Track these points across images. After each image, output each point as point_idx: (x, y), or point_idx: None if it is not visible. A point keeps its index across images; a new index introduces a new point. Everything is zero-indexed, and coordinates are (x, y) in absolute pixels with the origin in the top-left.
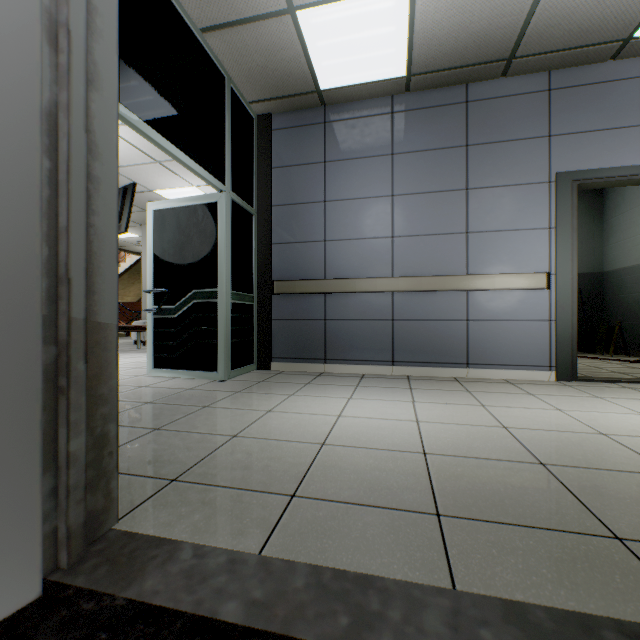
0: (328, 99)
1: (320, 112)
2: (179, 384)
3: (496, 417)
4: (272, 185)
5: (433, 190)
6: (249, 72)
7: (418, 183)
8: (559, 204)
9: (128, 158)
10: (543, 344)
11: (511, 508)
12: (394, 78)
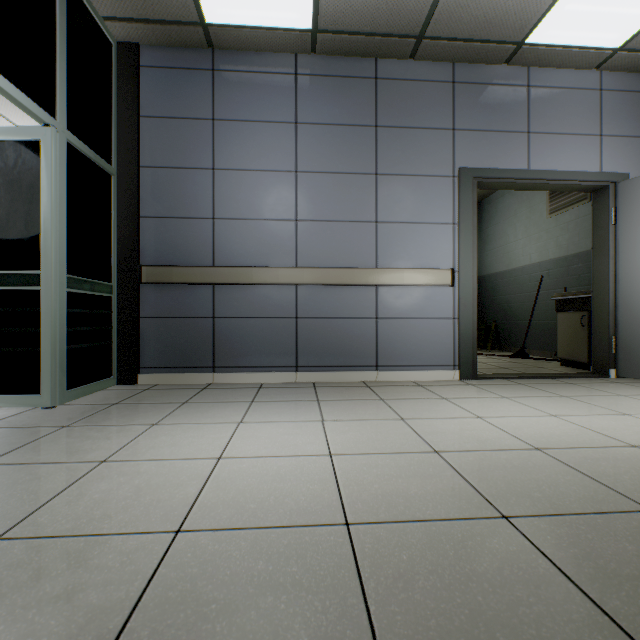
0: (217, 40)
1: (207, 55)
2: None
3: (422, 436)
4: (140, 139)
5: (341, 171)
6: None
7: (325, 161)
8: (462, 200)
9: None
10: (448, 343)
11: None
12: (298, 30)
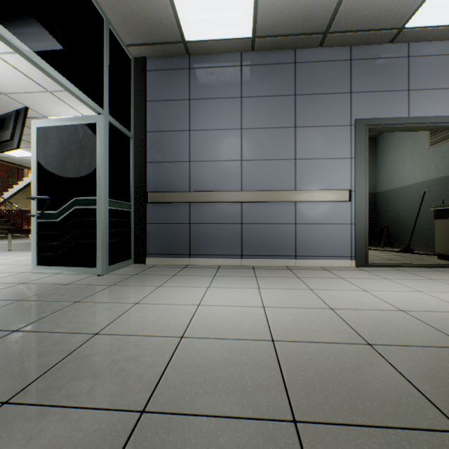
0: (192, 50)
1: (186, 60)
2: (59, 279)
3: (323, 299)
4: (147, 115)
5: (271, 126)
6: (125, 17)
7: (260, 120)
8: (357, 141)
9: (20, 85)
10: (347, 241)
11: (360, 402)
12: (243, 38)
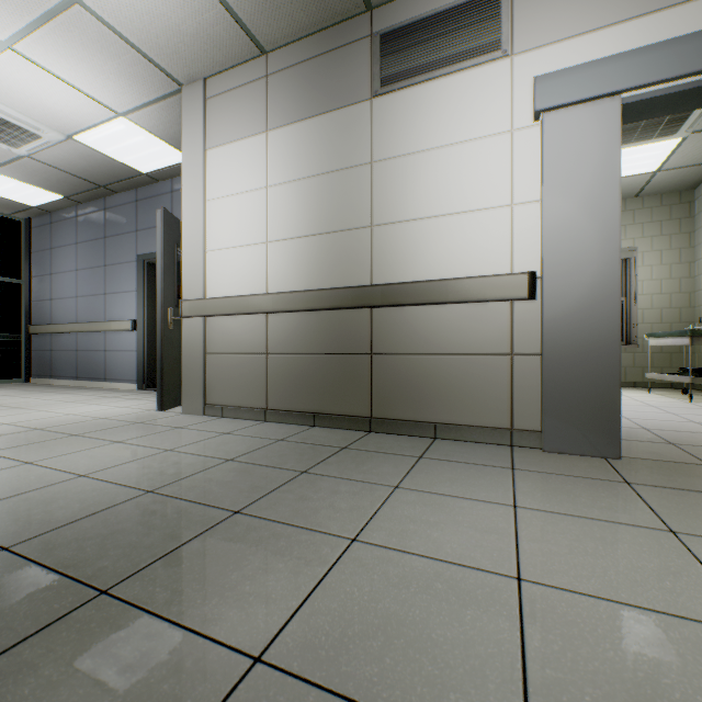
0: (47, 209)
1: (50, 216)
2: None
3: None
4: (32, 264)
5: (93, 266)
6: None
7: (87, 262)
8: (139, 275)
9: None
10: (135, 366)
11: None
12: (62, 199)
